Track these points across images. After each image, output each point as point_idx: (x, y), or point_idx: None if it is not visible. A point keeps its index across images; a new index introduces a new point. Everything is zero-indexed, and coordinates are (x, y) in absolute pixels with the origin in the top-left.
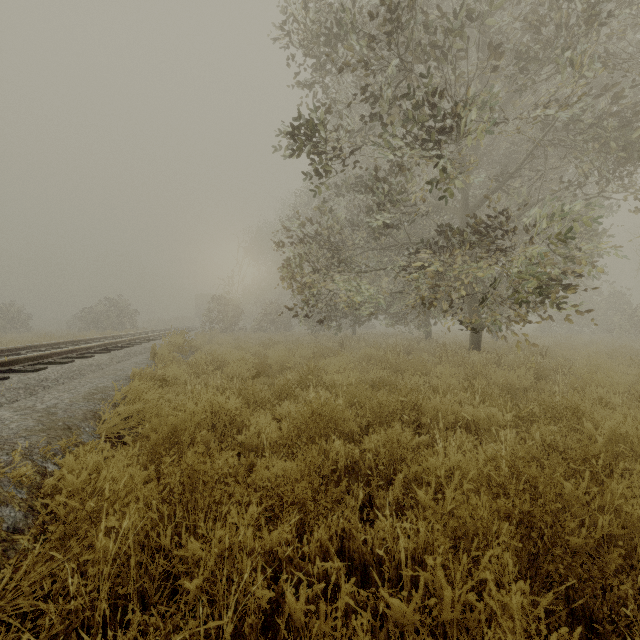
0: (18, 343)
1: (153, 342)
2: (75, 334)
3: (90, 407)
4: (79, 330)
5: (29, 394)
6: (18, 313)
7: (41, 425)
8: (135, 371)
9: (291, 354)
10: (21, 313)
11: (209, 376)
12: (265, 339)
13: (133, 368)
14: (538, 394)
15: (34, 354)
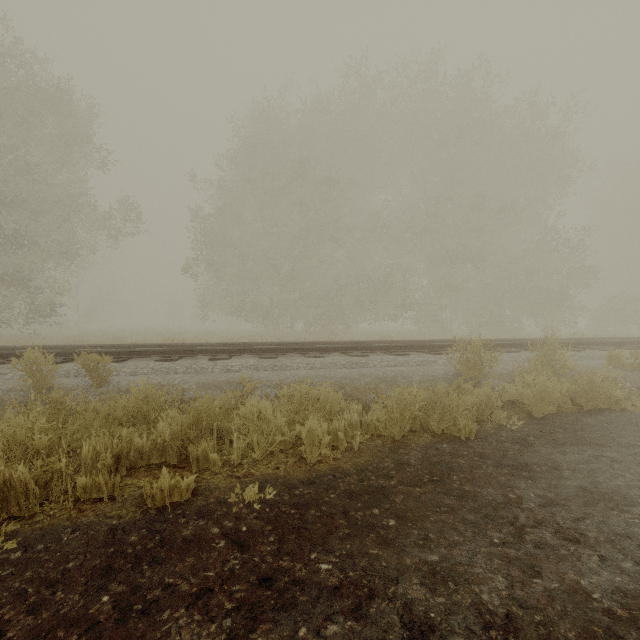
0: None
1: None
2: None
3: None
4: None
5: None
6: None
7: None
8: None
9: None
10: None
11: None
12: None
13: None
14: (58, 341)
15: None
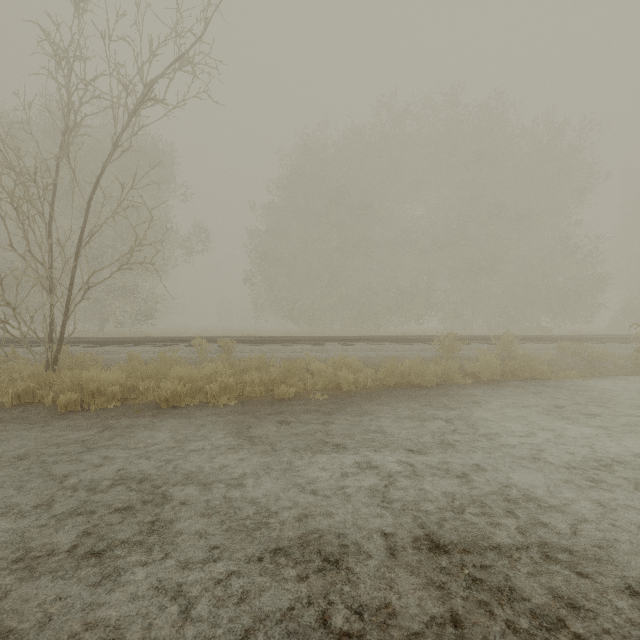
0: None
1: None
2: None
3: None
4: None
5: None
6: None
7: None
8: None
9: None
10: None
11: None
12: None
13: None
14: None
15: None
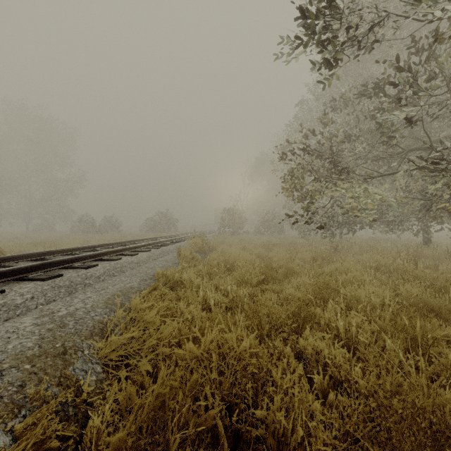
0: (107, 240)
1: (183, 242)
2: (141, 235)
3: (103, 316)
4: (145, 232)
5: (68, 293)
6: (114, 221)
7: (37, 347)
8: (159, 271)
9: (291, 257)
10: (117, 221)
11: (220, 278)
12: (265, 241)
13: (157, 269)
14: None
15: (93, 253)
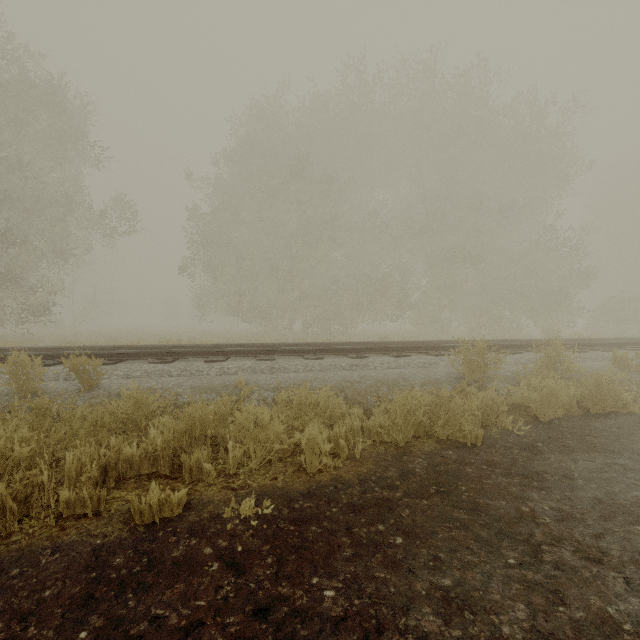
0: None
1: None
2: None
3: None
4: None
5: None
6: None
7: None
8: None
9: None
10: None
11: None
12: None
13: None
14: (51, 342)
15: None
